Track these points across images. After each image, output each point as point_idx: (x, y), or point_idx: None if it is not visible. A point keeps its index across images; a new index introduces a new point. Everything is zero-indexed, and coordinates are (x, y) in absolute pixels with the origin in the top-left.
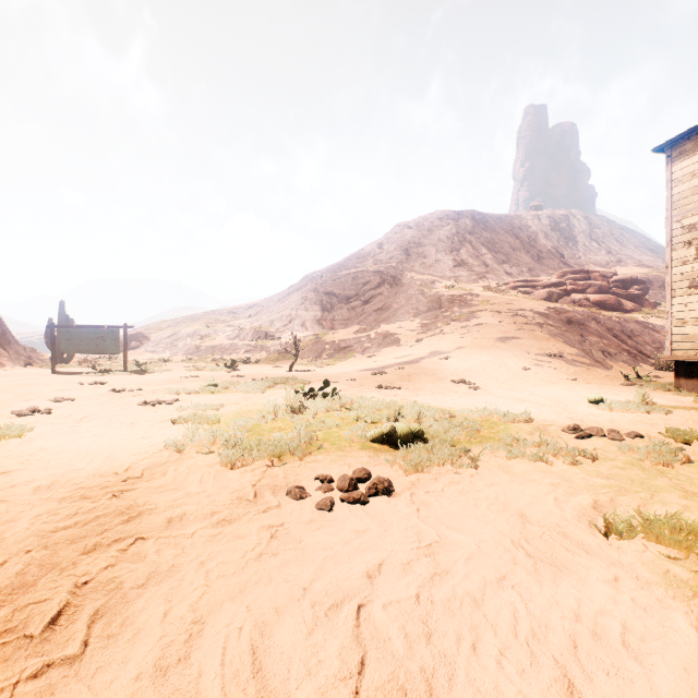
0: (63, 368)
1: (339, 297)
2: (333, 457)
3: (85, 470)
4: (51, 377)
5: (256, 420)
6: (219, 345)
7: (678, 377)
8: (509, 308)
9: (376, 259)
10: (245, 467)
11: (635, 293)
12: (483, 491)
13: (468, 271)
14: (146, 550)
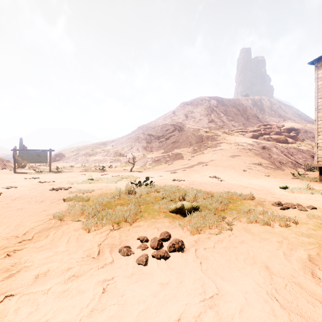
0: (20, 170)
1: (154, 136)
2: (149, 223)
3: (0, 234)
4: (12, 175)
5: (109, 199)
6: (98, 159)
7: (321, 175)
8: (235, 141)
9: (172, 118)
10: (97, 231)
11: (293, 135)
12: (238, 247)
13: (215, 124)
14: (9, 308)
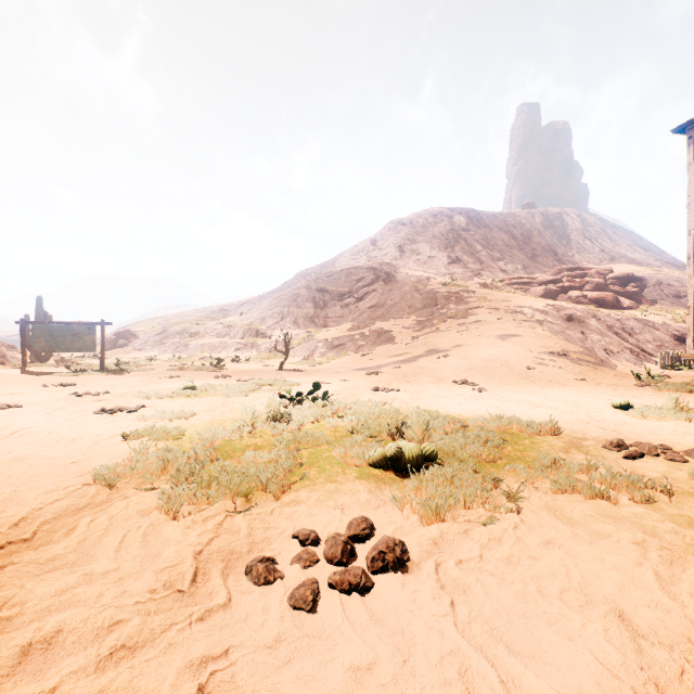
0: (37, 367)
1: (332, 294)
2: (320, 493)
3: None
4: (18, 378)
5: (228, 434)
6: (209, 343)
7: None
8: (507, 304)
9: (370, 255)
10: (195, 515)
11: (632, 291)
12: (541, 558)
13: (463, 267)
14: None
